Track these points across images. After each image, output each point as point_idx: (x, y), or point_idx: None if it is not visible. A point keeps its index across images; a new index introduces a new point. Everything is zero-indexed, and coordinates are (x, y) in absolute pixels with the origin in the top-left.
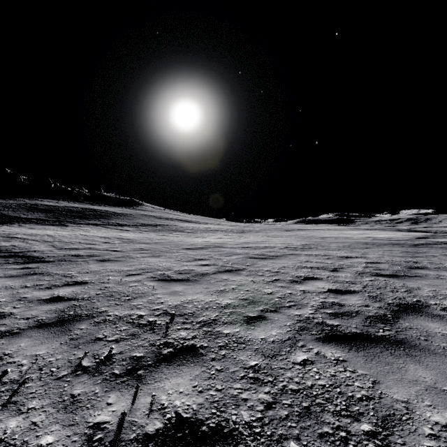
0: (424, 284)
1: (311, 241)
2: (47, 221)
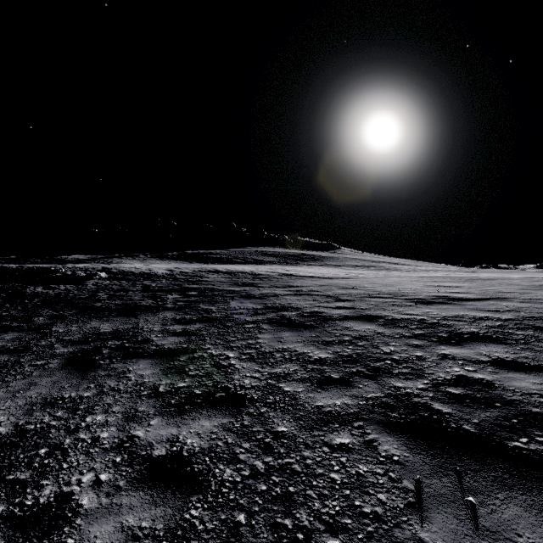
0: None
1: None
2: (282, 262)
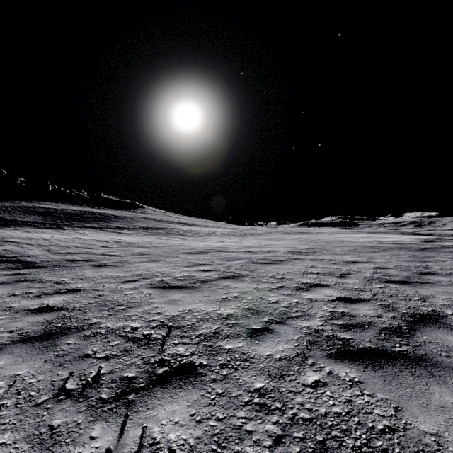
0: (437, 292)
1: (316, 245)
2: (44, 224)
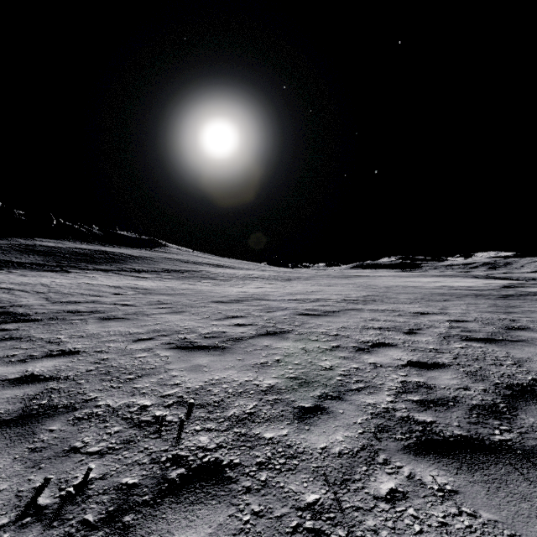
0: (534, 353)
1: (374, 291)
2: (45, 265)
